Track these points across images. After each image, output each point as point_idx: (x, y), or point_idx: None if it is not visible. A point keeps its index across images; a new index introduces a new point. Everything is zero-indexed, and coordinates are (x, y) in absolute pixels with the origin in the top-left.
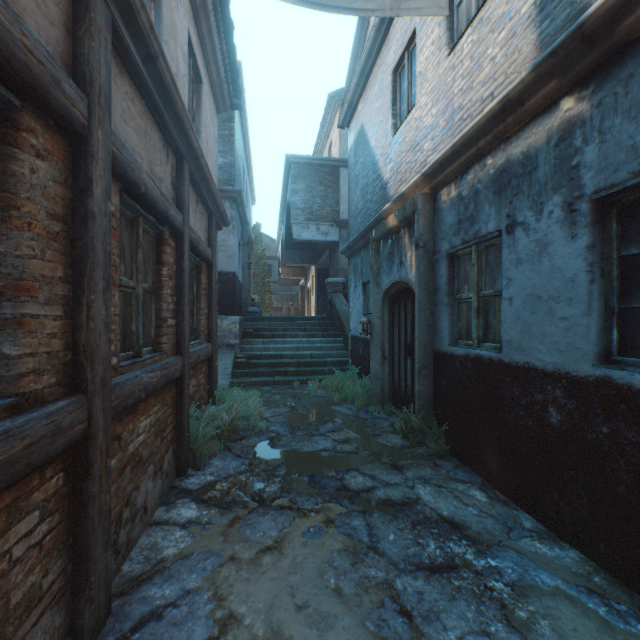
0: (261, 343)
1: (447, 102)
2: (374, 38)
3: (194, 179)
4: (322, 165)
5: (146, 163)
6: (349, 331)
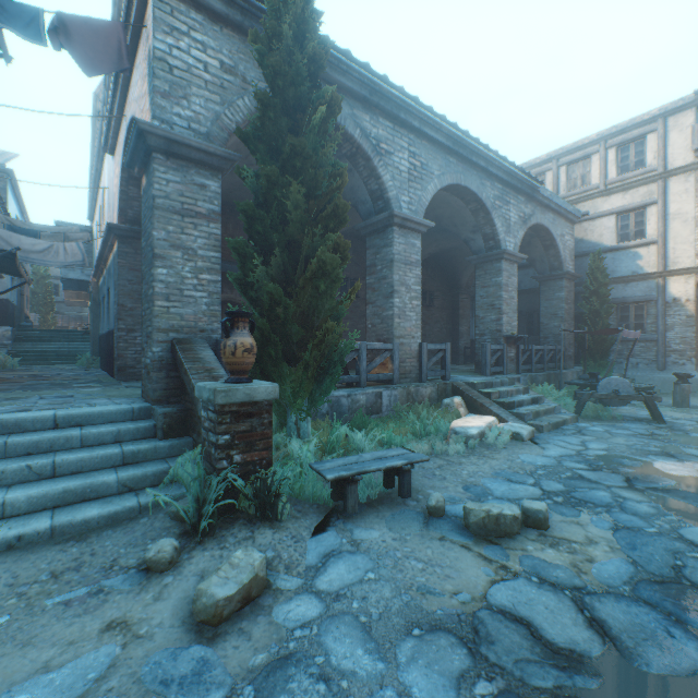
0: (31, 345)
1: None
2: (92, 202)
3: None
4: (87, 230)
5: None
6: None
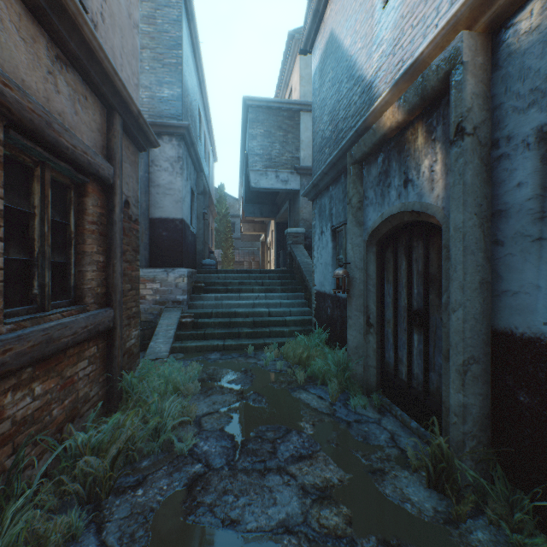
0: (213, 299)
1: None
2: None
3: None
4: (281, 109)
5: None
6: (313, 286)
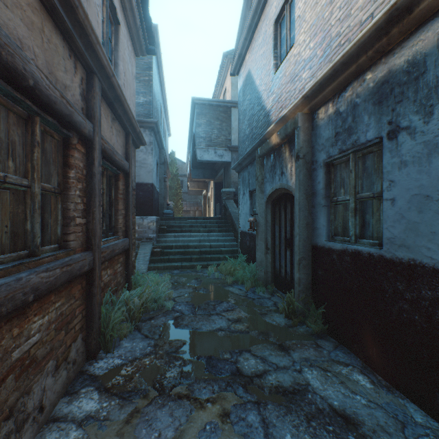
0: (173, 236)
1: (324, 34)
2: None
3: (108, 98)
4: (218, 105)
5: (42, 62)
6: (239, 228)
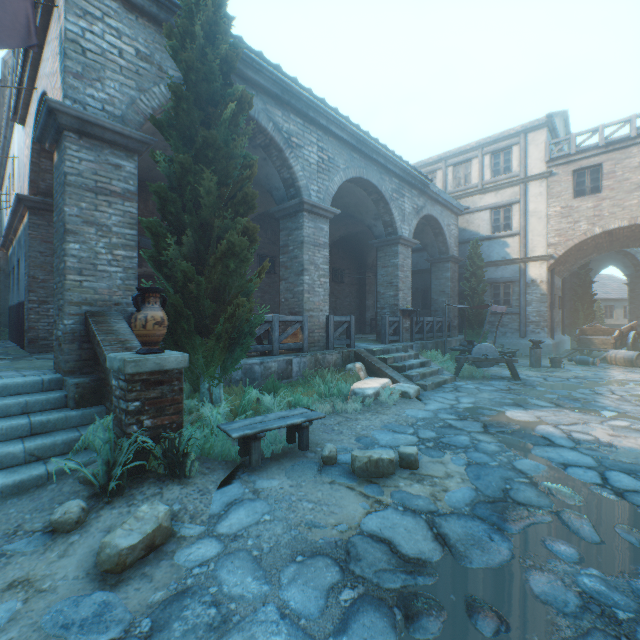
0: None
1: None
2: (1, 169)
3: None
4: None
5: None
6: None
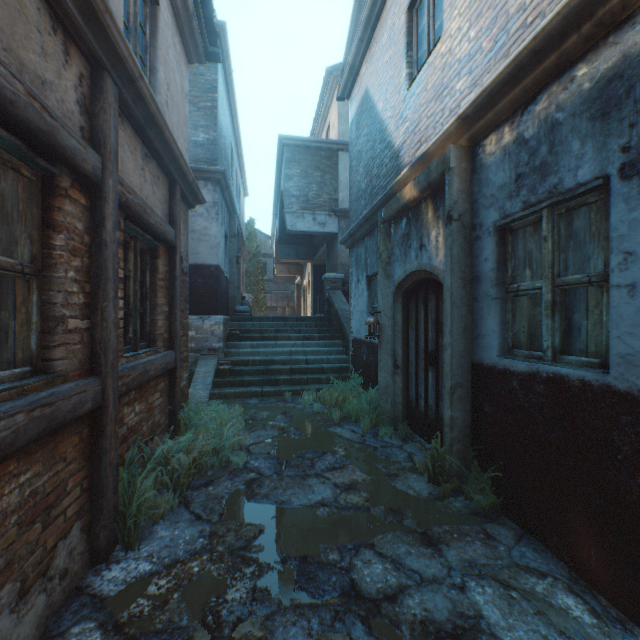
0: (249, 346)
1: (496, 11)
2: None
3: (134, 118)
4: (319, 148)
5: None
6: (350, 333)
